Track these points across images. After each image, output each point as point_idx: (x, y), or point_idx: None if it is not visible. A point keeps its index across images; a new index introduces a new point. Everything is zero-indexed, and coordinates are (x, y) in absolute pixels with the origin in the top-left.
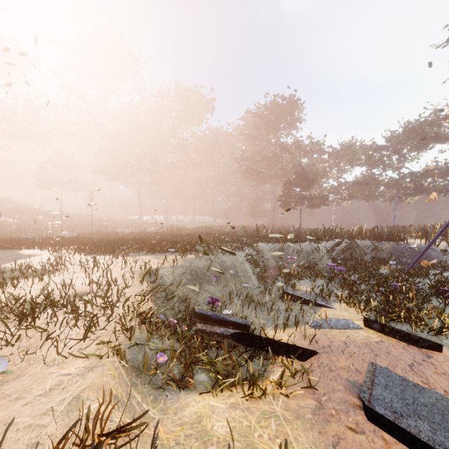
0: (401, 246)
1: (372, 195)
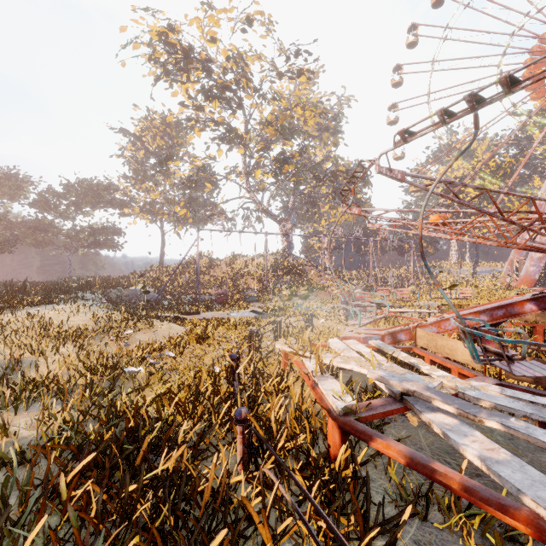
0: (134, 291)
1: (46, 242)
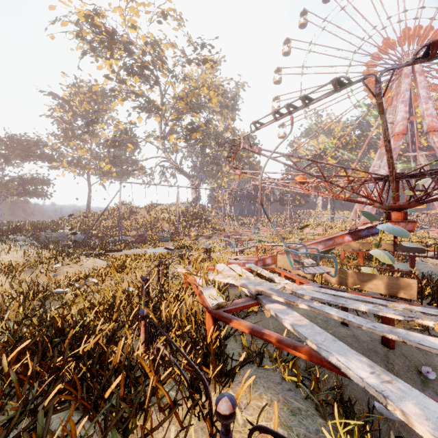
0: (62, 233)
1: None
